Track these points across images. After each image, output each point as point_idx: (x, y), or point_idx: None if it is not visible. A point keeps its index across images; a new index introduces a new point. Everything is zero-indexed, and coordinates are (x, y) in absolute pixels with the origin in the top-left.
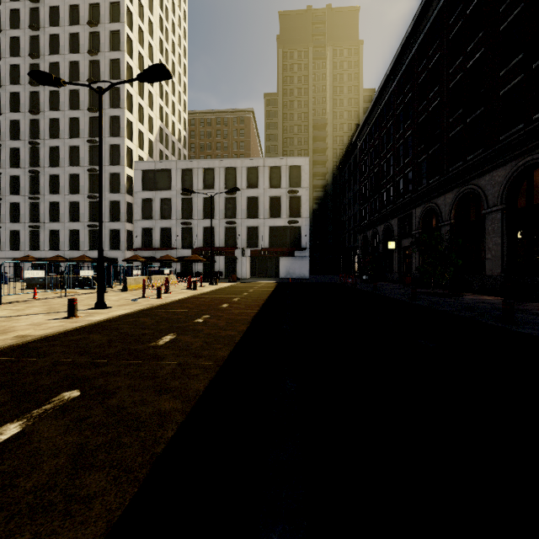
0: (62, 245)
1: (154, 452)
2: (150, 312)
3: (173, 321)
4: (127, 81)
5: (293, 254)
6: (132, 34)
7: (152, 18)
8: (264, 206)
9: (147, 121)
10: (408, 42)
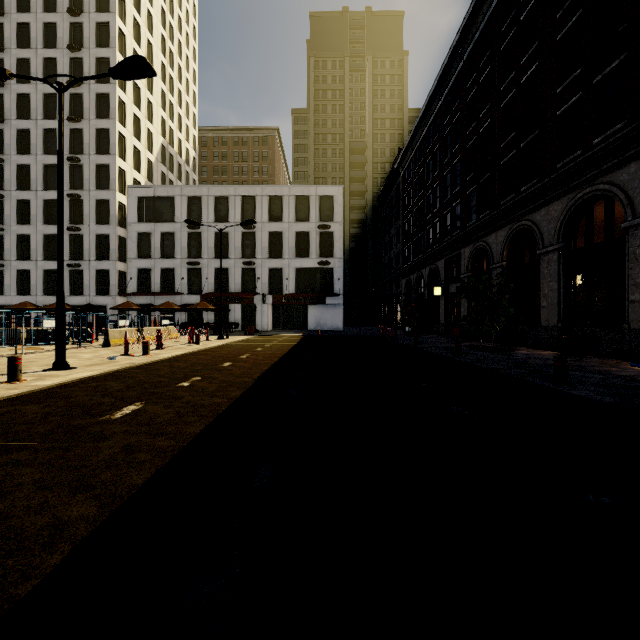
0: (34, 289)
1: (11, 595)
2: (125, 373)
3: (149, 385)
4: (96, 76)
5: (324, 302)
6: (126, 28)
7: (151, 9)
8: (290, 244)
9: (146, 137)
10: (455, 52)
